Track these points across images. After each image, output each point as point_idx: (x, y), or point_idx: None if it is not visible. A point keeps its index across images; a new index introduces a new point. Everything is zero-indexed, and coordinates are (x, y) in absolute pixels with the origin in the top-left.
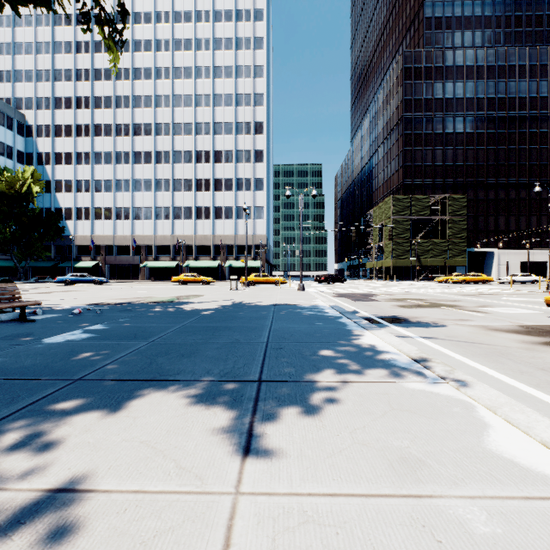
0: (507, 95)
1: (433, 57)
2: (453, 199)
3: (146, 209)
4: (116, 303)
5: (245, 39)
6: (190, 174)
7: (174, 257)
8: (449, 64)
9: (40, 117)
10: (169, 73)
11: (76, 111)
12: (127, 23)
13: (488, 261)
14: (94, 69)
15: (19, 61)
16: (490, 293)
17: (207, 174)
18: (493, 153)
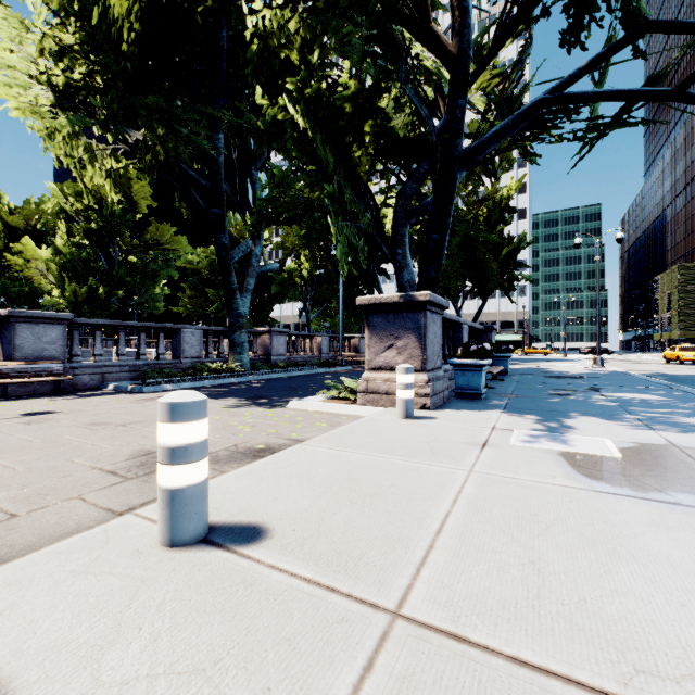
0: None
1: None
2: None
3: None
4: None
5: None
6: None
7: None
8: None
9: None
10: None
11: None
12: None
13: None
14: None
15: None
16: None
17: None
18: None
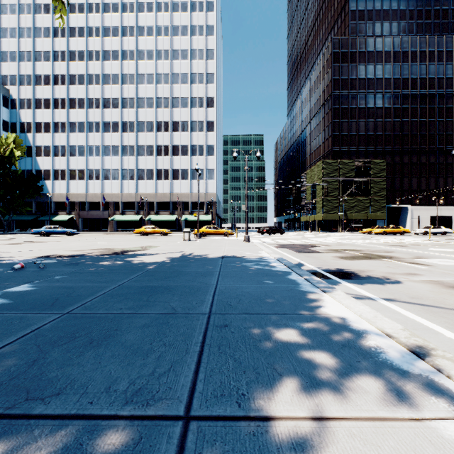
0: (419, 76)
1: (357, 43)
2: (374, 163)
3: (114, 171)
4: (69, 256)
5: (198, 26)
6: (151, 141)
7: (138, 212)
8: (371, 50)
9: (23, 92)
10: (134, 55)
11: (53, 87)
12: (98, 12)
13: (403, 216)
14: (70, 51)
15: (4, 44)
16: (414, 244)
17: (166, 142)
18: (407, 125)
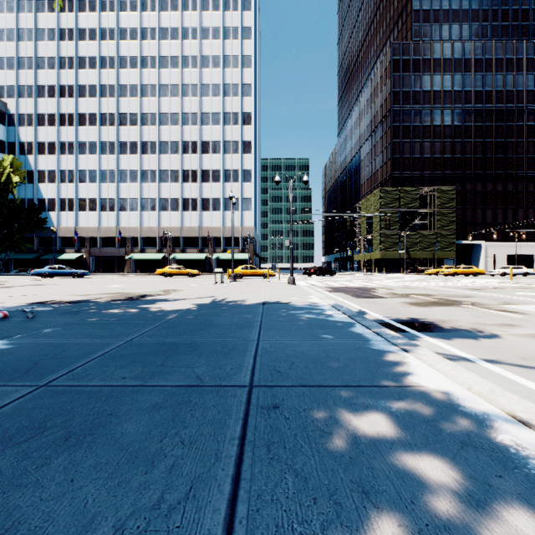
0: (494, 88)
1: (421, 49)
2: (441, 192)
3: (132, 200)
4: (70, 302)
5: (233, 28)
6: (177, 164)
7: (161, 249)
8: (437, 57)
9: (23, 105)
10: (155, 62)
11: (59, 99)
12: (112, 11)
13: (475, 254)
14: (79, 57)
15: (0, 48)
16: (494, 287)
17: (194, 165)
18: (481, 146)
